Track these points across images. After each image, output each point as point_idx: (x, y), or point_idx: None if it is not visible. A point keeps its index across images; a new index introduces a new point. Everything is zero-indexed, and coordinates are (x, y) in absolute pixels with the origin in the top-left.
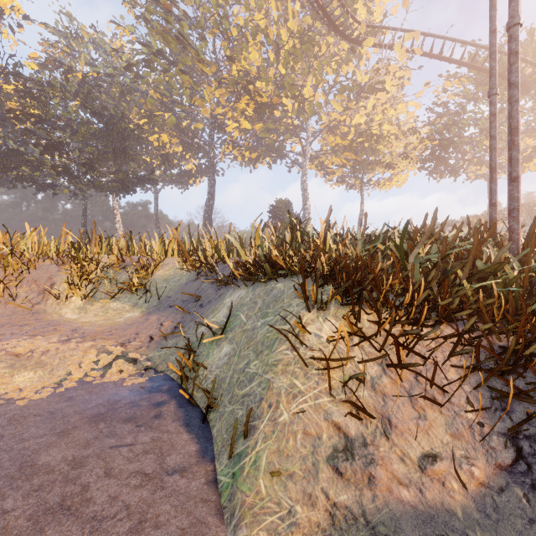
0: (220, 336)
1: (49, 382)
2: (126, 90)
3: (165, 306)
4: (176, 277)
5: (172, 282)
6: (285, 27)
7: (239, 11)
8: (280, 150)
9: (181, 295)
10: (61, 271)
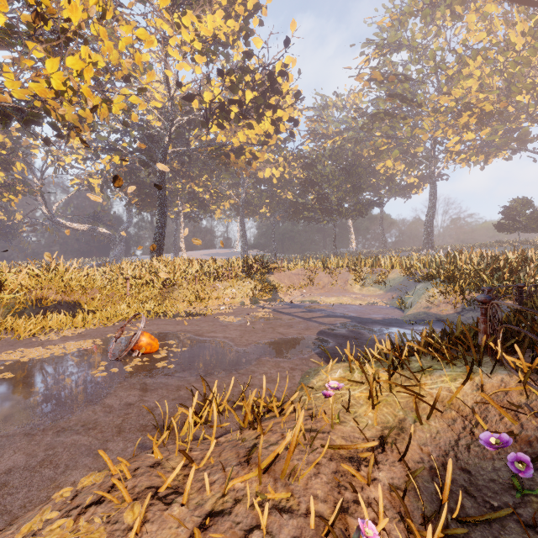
0: (411, 296)
1: (364, 304)
2: (360, 140)
3: (393, 290)
4: (398, 278)
5: (396, 281)
6: (513, 30)
7: (462, 28)
8: (521, 139)
9: (400, 286)
10: (349, 275)
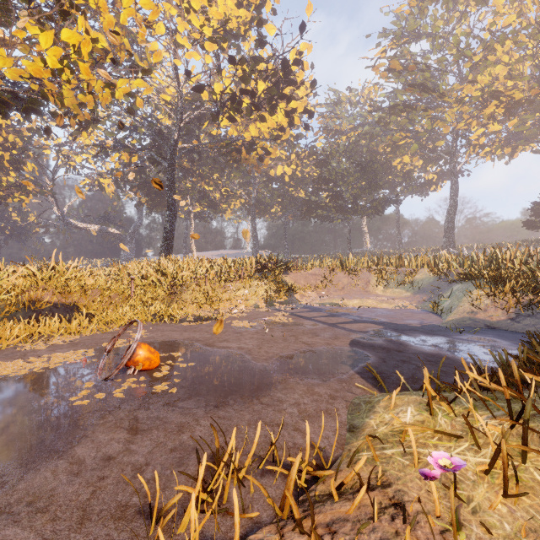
0: (447, 299)
1: (392, 307)
2: (376, 135)
3: (422, 292)
4: (426, 279)
5: (425, 281)
6: None
7: (487, 12)
8: None
9: (430, 287)
10: (371, 275)
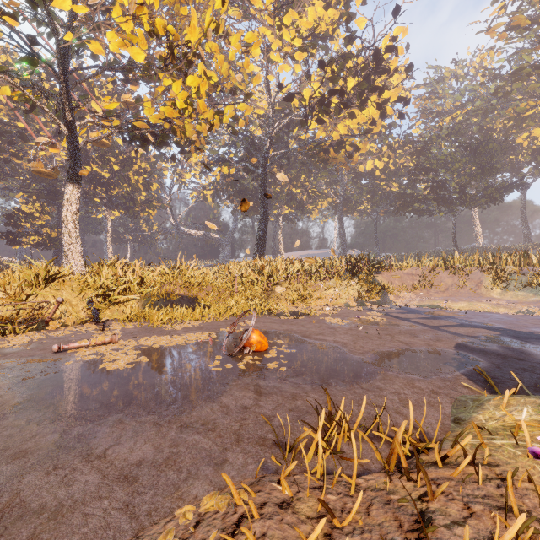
0: None
1: (512, 312)
2: (491, 109)
3: None
4: None
5: None
6: None
7: None
8: None
9: None
10: (483, 275)
